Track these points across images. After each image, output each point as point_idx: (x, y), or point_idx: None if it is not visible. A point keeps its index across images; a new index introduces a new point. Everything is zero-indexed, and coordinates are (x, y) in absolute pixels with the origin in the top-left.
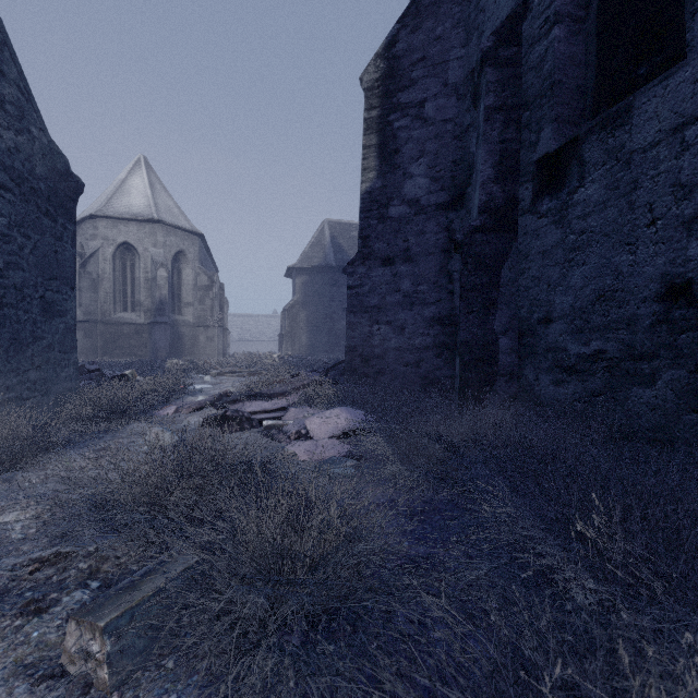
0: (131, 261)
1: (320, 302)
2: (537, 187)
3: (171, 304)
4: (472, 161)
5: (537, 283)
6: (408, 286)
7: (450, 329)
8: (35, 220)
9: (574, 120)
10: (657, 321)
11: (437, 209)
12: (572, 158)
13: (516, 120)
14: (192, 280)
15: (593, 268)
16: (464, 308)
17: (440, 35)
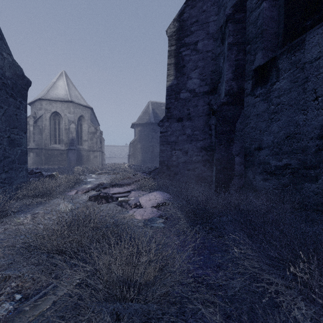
0: (58, 120)
1: (147, 140)
2: (254, 82)
3: (77, 140)
4: (221, 71)
5: (254, 130)
6: (189, 131)
7: (210, 153)
8: (5, 99)
9: (272, 49)
10: (318, 149)
11: (204, 94)
12: (272, 67)
13: (243, 49)
14: (87, 129)
15: (284, 122)
16: (217, 142)
17: (205, 9)
